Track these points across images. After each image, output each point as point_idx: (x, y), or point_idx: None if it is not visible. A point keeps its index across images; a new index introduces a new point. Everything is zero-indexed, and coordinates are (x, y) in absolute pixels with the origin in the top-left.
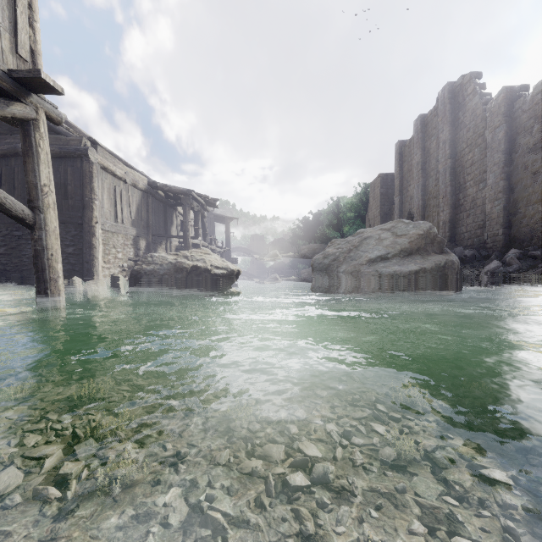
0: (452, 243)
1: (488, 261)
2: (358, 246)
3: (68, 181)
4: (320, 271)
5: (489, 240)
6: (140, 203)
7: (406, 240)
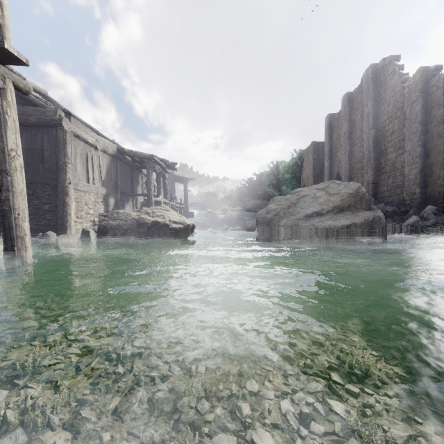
0: (375, 200)
1: (407, 216)
2: (296, 203)
3: (44, 147)
4: (263, 224)
5: (408, 198)
6: (109, 166)
7: (338, 198)
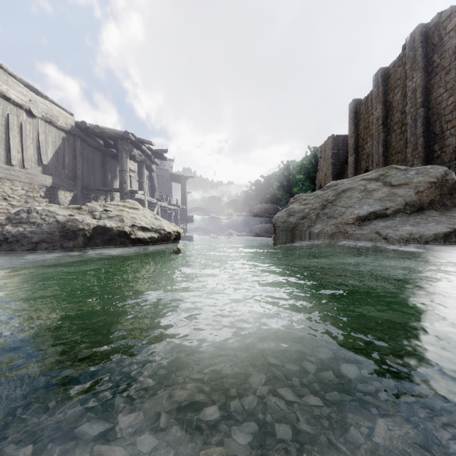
0: None
1: None
2: (335, 201)
3: None
4: (285, 231)
5: None
6: (61, 146)
7: (411, 190)
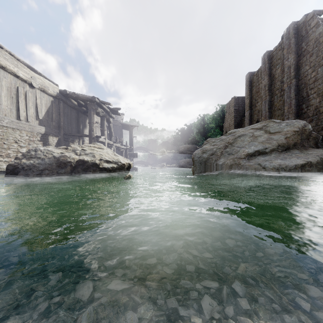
0: None
1: None
2: (233, 143)
3: None
4: (200, 163)
5: None
6: (50, 107)
7: (282, 136)
